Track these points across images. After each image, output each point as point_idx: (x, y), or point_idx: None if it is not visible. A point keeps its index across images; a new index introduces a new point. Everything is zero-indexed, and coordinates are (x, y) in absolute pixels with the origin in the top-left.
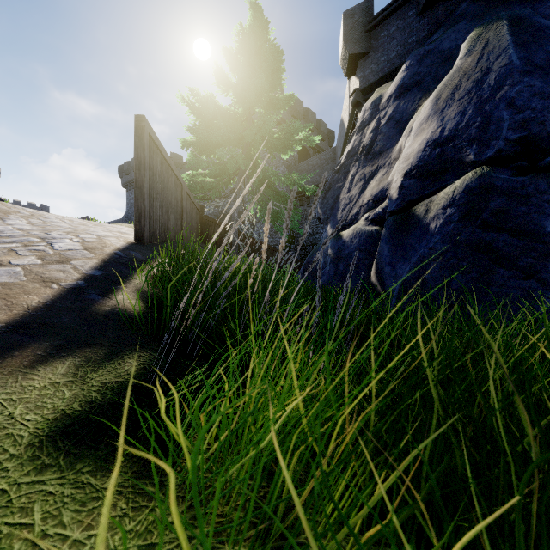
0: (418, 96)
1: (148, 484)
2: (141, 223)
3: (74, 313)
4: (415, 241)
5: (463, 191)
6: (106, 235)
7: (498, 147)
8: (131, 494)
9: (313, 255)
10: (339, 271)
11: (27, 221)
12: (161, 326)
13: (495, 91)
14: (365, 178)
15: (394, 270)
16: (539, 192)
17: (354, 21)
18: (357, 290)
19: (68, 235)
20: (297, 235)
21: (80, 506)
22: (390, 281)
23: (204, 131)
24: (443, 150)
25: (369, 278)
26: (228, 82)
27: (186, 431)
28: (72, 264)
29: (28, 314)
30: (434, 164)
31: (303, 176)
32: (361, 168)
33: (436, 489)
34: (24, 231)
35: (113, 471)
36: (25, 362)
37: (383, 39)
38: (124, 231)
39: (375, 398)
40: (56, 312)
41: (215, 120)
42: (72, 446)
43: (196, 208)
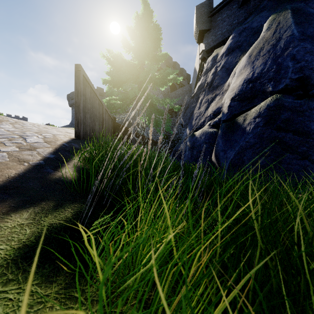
0: (239, 54)
1: (74, 291)
2: (78, 127)
3: (36, 180)
4: (237, 138)
5: (265, 108)
6: (58, 134)
7: (285, 83)
8: (63, 299)
9: (178, 145)
10: (194, 154)
11: (13, 126)
12: (88, 188)
13: (284, 50)
14: (208, 101)
15: (226, 154)
16: (310, 109)
17: (202, 11)
18: (205, 167)
19: (35, 133)
20: (169, 134)
21: (29, 308)
22: (223, 160)
23: (115, 74)
24: (253, 85)
25: (210, 158)
26: (129, 46)
27: (101, 255)
28: (37, 151)
29: (8, 181)
30: (248, 93)
31: (173, 100)
32: (206, 95)
33: (264, 304)
34: (10, 131)
35: (52, 283)
36: (3, 211)
37: (219, 21)
38: (69, 132)
39: (219, 238)
40: (25, 179)
41: (122, 68)
42: (28, 266)
43: (111, 118)
